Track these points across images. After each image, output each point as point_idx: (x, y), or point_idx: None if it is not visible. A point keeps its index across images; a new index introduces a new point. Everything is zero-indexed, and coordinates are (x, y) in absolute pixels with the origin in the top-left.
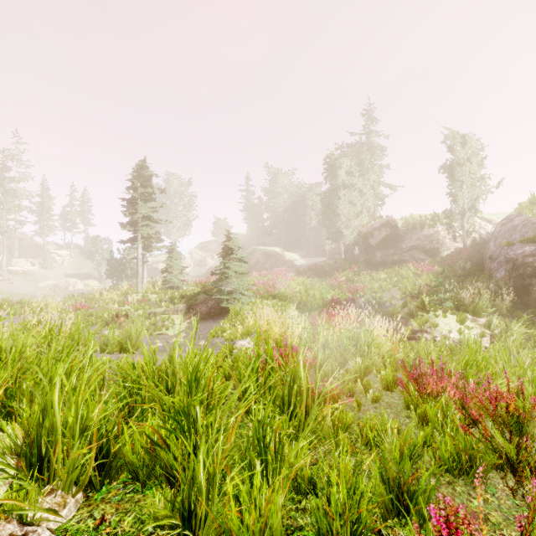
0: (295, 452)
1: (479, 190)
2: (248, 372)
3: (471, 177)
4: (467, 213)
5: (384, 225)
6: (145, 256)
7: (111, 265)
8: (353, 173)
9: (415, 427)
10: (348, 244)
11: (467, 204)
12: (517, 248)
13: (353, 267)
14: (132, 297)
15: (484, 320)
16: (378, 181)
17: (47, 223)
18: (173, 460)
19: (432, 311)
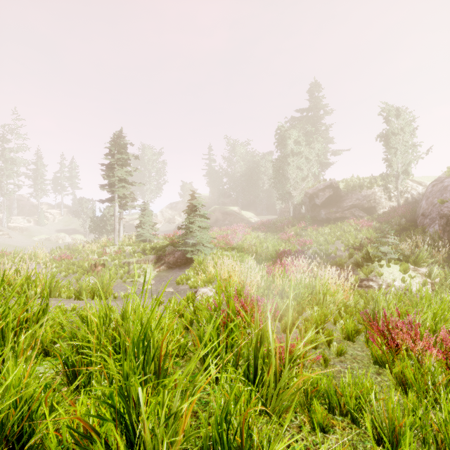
0: None
1: (411, 156)
2: (207, 333)
3: (404, 144)
4: (401, 176)
5: (328, 187)
6: (121, 214)
7: (94, 221)
8: (300, 143)
9: (390, 387)
10: (296, 204)
11: (401, 168)
12: None
13: (300, 223)
14: (110, 249)
15: (424, 269)
16: (322, 149)
17: (41, 186)
18: None
19: (376, 262)
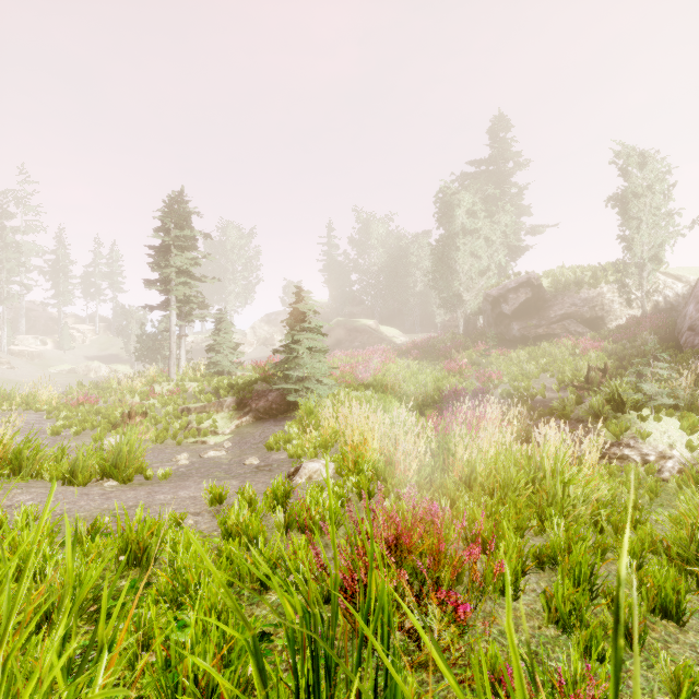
0: None
1: (665, 232)
2: None
3: (653, 212)
4: (648, 266)
5: (523, 285)
6: (182, 328)
7: (143, 342)
8: (476, 214)
9: None
10: (470, 314)
11: (648, 253)
12: None
13: (478, 345)
14: (161, 387)
15: None
16: (512, 224)
17: (63, 288)
18: None
19: (633, 411)
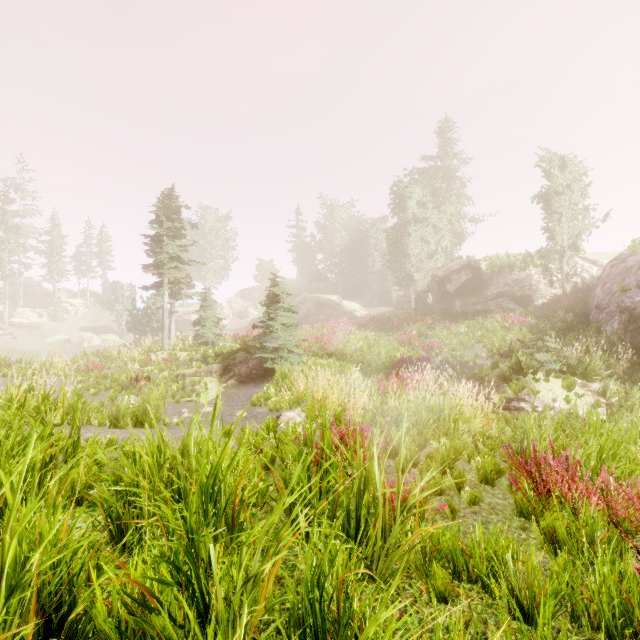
0: (374, 629)
1: (582, 224)
2: (295, 475)
3: (571, 208)
4: (567, 253)
5: (465, 268)
6: (173, 305)
7: (133, 316)
8: (425, 205)
9: (537, 547)
10: (420, 291)
11: (567, 242)
12: (635, 294)
13: (426, 319)
14: (157, 355)
15: (597, 385)
16: (456, 214)
17: (57, 266)
18: (170, 632)
19: (530, 374)
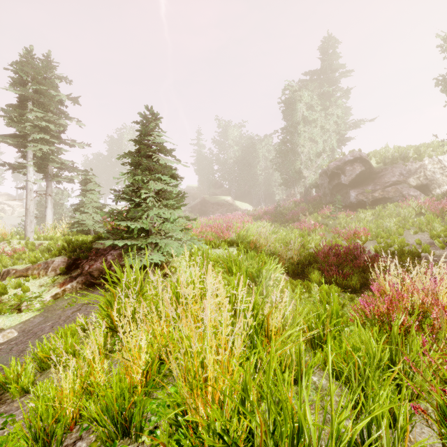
0: None
1: None
2: None
3: None
4: None
5: (358, 160)
6: (48, 189)
7: (40, 210)
8: (313, 107)
9: None
10: (309, 187)
11: None
12: None
13: (322, 209)
14: (8, 245)
15: None
16: (341, 116)
17: None
18: None
19: None
